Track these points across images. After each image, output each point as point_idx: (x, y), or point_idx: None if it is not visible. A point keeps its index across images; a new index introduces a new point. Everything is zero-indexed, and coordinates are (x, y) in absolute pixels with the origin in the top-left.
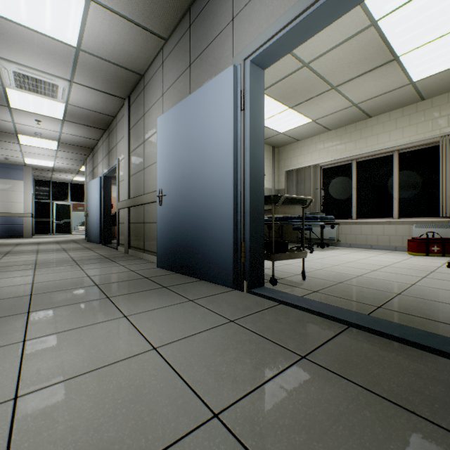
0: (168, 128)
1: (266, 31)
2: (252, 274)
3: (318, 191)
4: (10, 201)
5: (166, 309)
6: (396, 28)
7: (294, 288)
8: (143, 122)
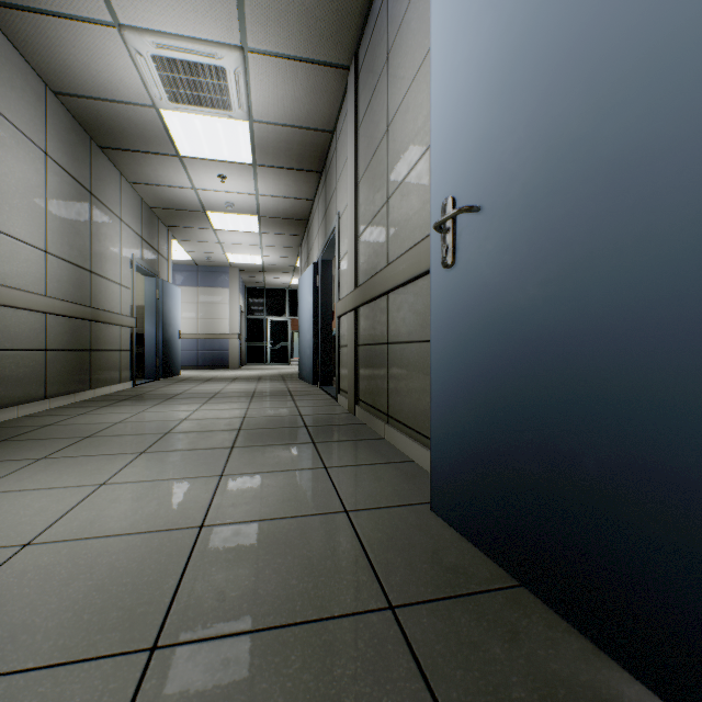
0: None
1: None
2: None
3: None
4: (214, 318)
5: None
6: None
7: None
8: (384, 80)
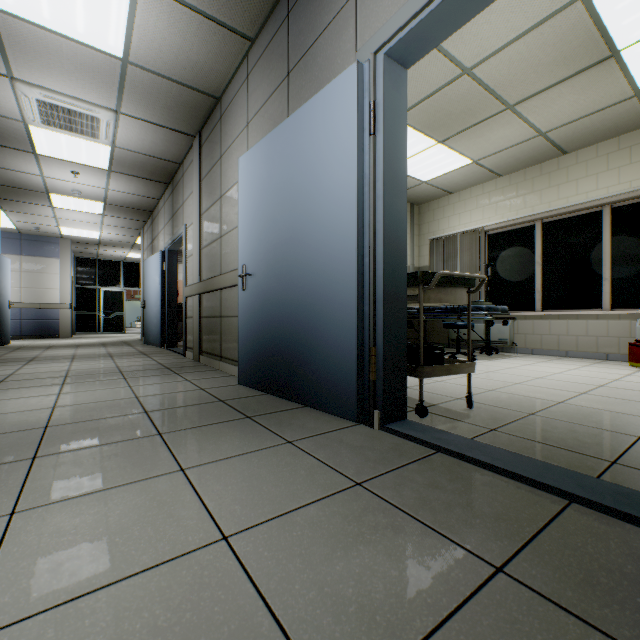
0: (255, 172)
1: (412, 0)
2: (388, 400)
3: (480, 269)
4: (41, 287)
5: (248, 458)
6: (619, 2)
7: (456, 423)
8: (219, 168)
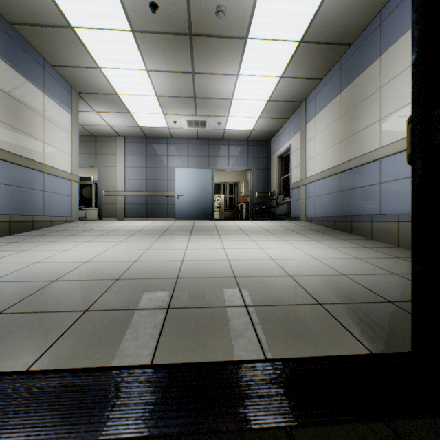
0: None
1: None
2: None
3: None
4: None
5: None
6: None
7: None
8: None
